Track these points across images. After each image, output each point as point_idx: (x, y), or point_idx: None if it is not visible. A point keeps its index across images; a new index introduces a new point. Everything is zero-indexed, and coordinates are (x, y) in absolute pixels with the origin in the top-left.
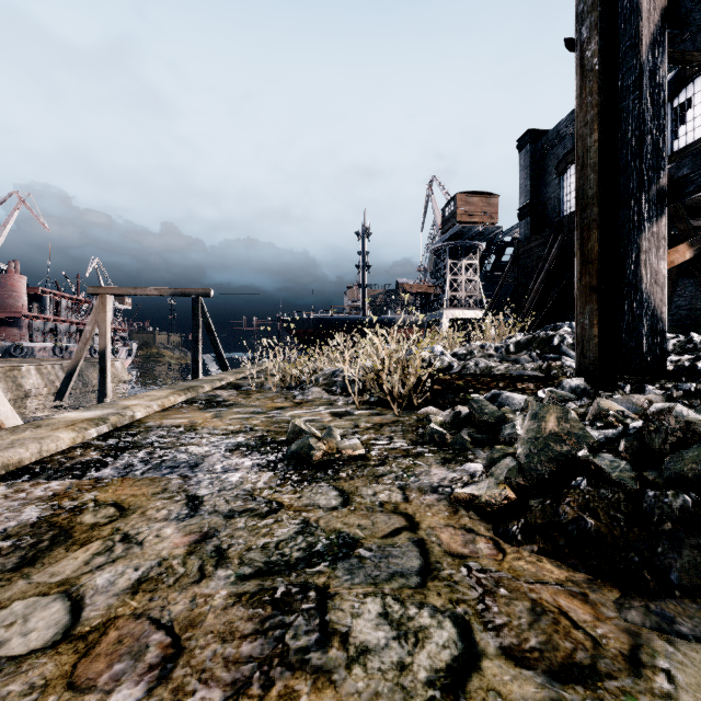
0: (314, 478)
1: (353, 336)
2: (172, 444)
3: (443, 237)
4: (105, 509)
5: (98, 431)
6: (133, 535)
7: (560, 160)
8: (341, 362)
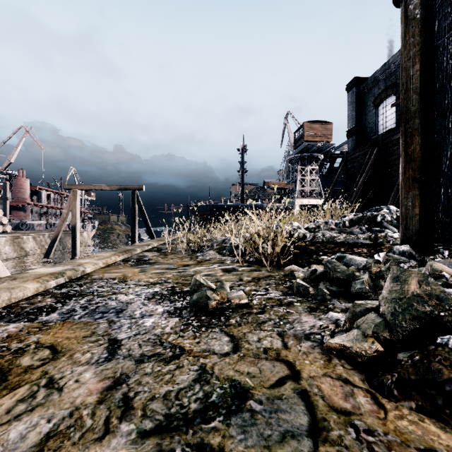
0: (210, 324)
1: (235, 217)
2: (107, 292)
3: (295, 151)
4: (42, 352)
5: (56, 282)
6: (56, 379)
7: (376, 97)
8: (229, 233)
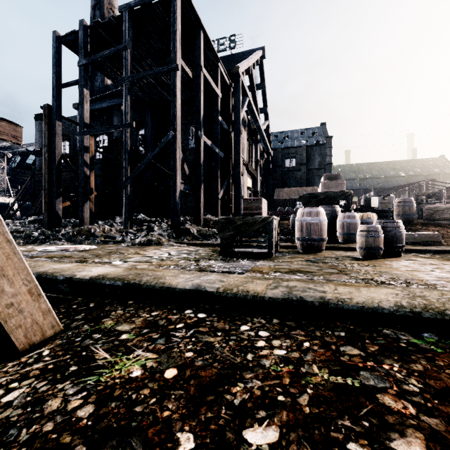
0: None
1: None
2: None
3: None
4: None
5: None
6: None
7: None
8: None
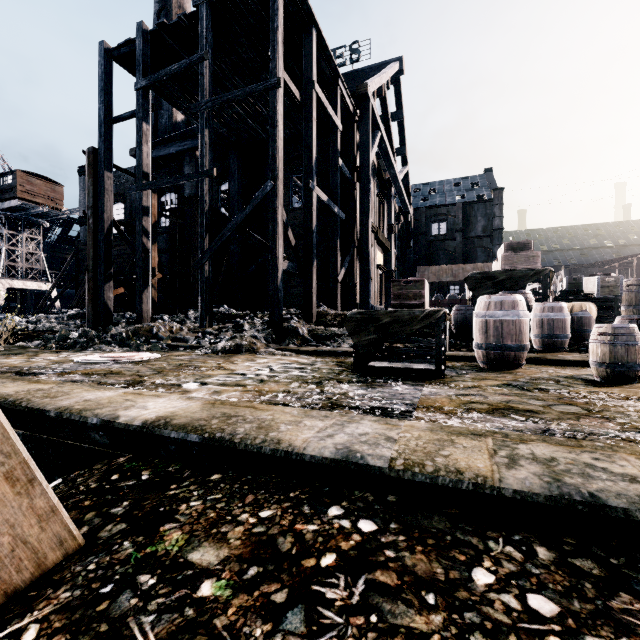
0: None
1: None
2: None
3: None
4: None
5: None
6: None
7: None
8: None
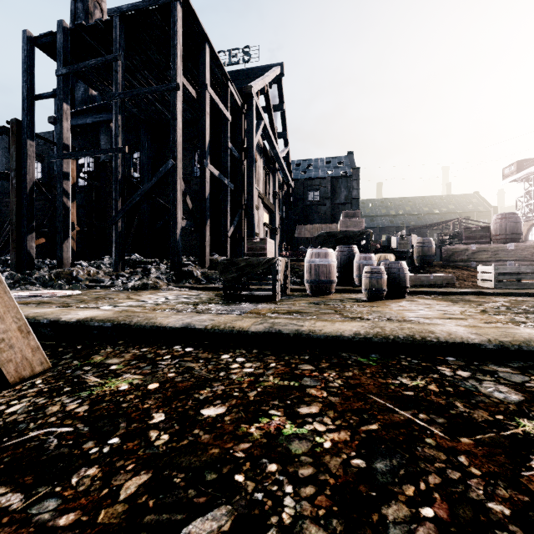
0: None
1: None
2: None
3: None
4: None
5: None
6: None
7: None
8: None
